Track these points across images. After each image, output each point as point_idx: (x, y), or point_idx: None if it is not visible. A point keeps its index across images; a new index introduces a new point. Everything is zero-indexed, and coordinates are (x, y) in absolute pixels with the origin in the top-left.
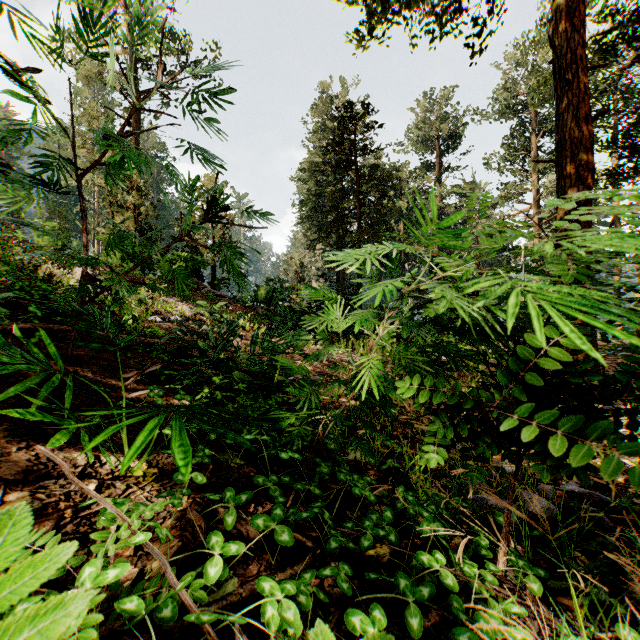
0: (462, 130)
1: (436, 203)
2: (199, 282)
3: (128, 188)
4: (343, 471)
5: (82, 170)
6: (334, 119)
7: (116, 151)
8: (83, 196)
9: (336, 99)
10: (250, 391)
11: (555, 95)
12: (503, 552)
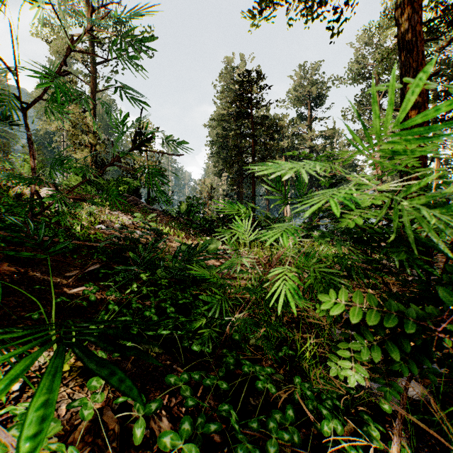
0: (326, 91)
1: (308, 143)
2: (138, 199)
3: (87, 131)
4: (247, 363)
5: (25, 103)
6: (235, 82)
7: (78, 105)
8: (27, 126)
9: (236, 69)
10: (171, 284)
11: (399, 61)
12: (396, 447)
